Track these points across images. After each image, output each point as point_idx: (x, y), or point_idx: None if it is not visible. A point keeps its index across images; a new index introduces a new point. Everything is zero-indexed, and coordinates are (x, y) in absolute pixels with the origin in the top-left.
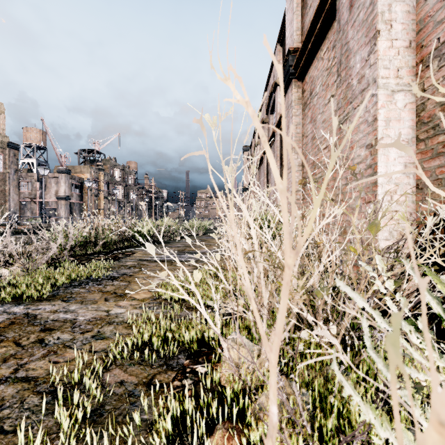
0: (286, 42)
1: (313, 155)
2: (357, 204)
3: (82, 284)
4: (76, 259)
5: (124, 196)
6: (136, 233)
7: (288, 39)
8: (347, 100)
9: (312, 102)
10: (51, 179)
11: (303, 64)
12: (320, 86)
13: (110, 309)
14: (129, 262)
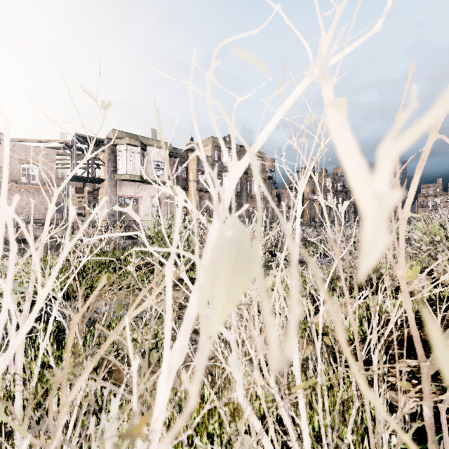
0: None
1: None
2: None
3: None
4: None
5: None
6: None
7: None
8: None
9: None
10: (284, 194)
11: None
12: None
13: None
14: None
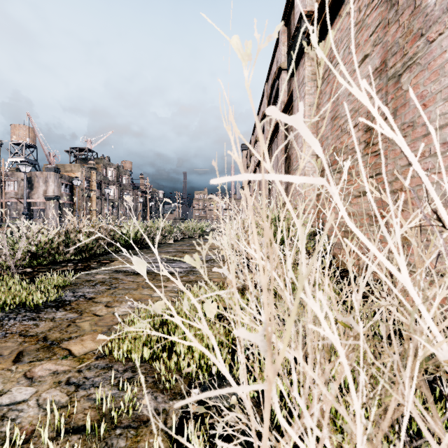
0: (296, 10)
1: (334, 139)
2: (437, 194)
3: (6, 317)
4: (32, 271)
5: (118, 196)
6: (121, 236)
7: (298, 5)
8: (412, 35)
9: (332, 73)
10: (39, 178)
11: (320, 27)
12: (345, 50)
13: (6, 389)
14: (100, 275)
